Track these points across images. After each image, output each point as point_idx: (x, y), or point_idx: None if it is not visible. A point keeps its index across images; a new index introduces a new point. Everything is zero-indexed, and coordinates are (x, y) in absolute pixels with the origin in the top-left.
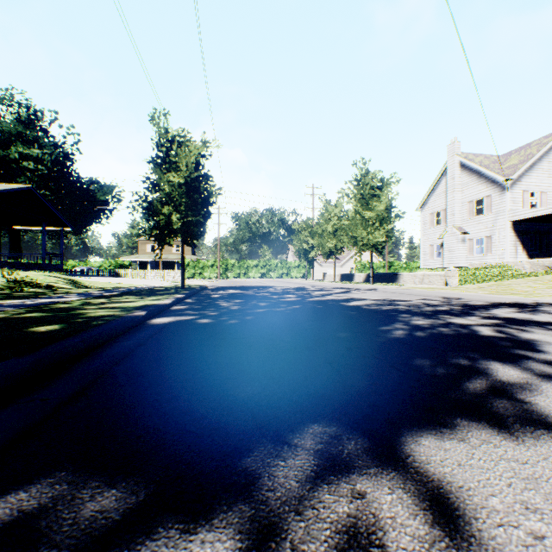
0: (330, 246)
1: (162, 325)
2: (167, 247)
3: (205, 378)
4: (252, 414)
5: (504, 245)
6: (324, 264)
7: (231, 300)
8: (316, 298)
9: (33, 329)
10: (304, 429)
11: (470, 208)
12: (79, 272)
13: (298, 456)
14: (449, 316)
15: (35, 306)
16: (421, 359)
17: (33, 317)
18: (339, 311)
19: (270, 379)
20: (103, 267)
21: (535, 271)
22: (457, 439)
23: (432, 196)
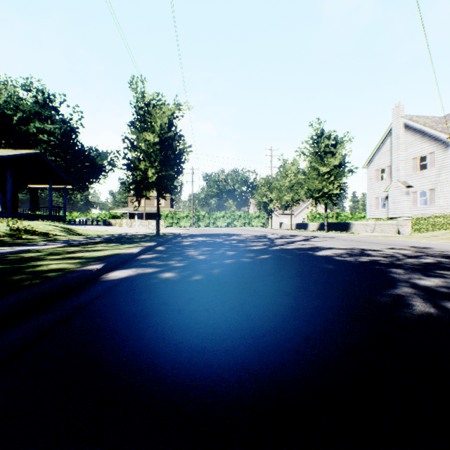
0: (287, 199)
1: (115, 282)
2: (151, 202)
3: None
4: None
5: (447, 197)
6: (280, 215)
7: (199, 248)
8: (281, 247)
9: None
10: None
11: (414, 164)
12: (79, 221)
13: None
14: None
15: (2, 255)
16: None
17: None
18: (314, 264)
19: None
20: (100, 218)
21: None
22: None
23: (377, 154)
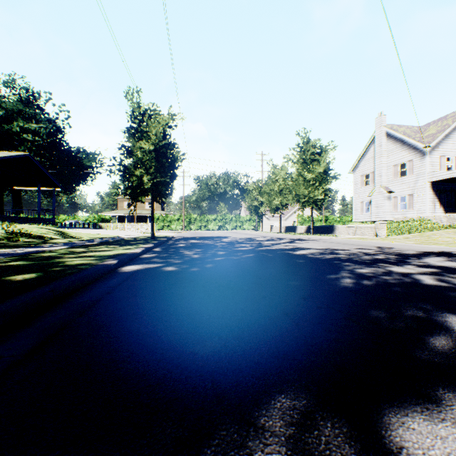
0: (277, 203)
1: (131, 273)
2: (141, 204)
3: (165, 331)
4: (212, 379)
5: (424, 202)
6: (271, 218)
7: (193, 249)
8: (266, 248)
9: (10, 278)
10: (270, 402)
11: (395, 170)
12: (68, 224)
13: (268, 447)
14: (388, 264)
15: (22, 255)
16: (376, 310)
17: (15, 266)
18: (288, 260)
19: (230, 333)
20: (89, 221)
21: (451, 224)
22: (450, 421)
23: (362, 161)
